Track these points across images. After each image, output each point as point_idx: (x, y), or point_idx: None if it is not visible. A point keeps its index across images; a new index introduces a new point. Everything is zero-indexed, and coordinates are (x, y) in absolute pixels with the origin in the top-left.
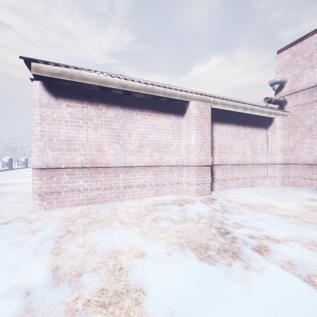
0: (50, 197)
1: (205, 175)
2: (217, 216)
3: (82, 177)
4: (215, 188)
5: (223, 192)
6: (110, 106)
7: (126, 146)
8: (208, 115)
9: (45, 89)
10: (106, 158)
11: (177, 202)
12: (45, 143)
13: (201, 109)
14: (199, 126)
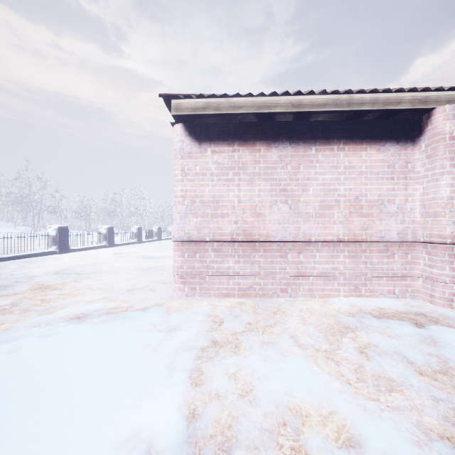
0: (192, 281)
1: None
2: None
3: (232, 255)
4: None
5: None
6: (273, 143)
7: (299, 207)
8: None
9: (186, 133)
10: (267, 227)
11: (406, 316)
12: (186, 207)
13: None
14: None
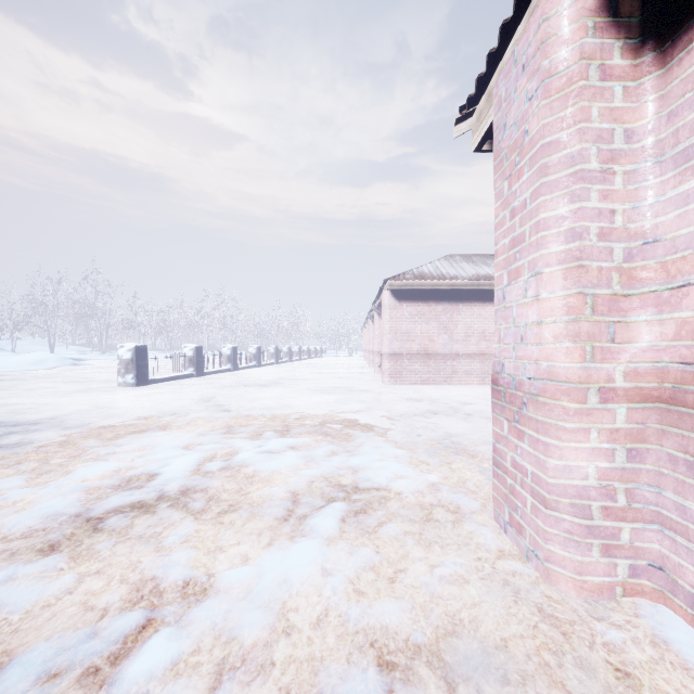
0: (395, 376)
1: None
2: None
3: (417, 362)
4: None
5: None
6: (439, 302)
7: (453, 336)
8: None
9: (392, 296)
10: (436, 347)
11: None
12: (392, 336)
13: None
14: None
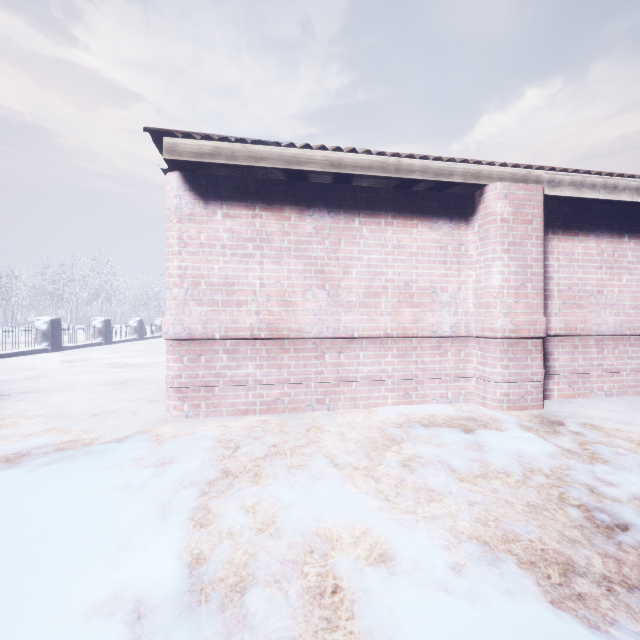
0: (195, 396)
1: (528, 361)
2: (576, 470)
3: (252, 357)
4: (552, 393)
5: (575, 405)
6: (307, 210)
7: (339, 293)
8: (536, 215)
9: (186, 187)
10: (299, 320)
11: (456, 422)
12: (186, 291)
13: (518, 200)
14: (513, 241)
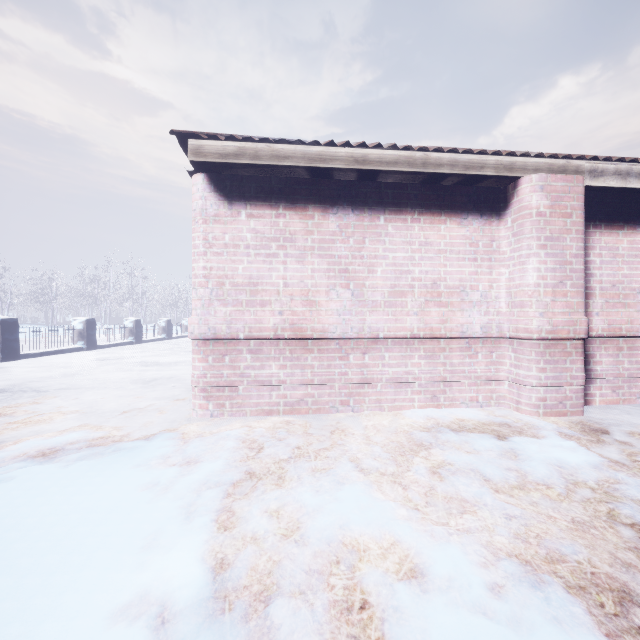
0: (219, 395)
1: (567, 364)
2: (626, 484)
3: (276, 357)
4: (593, 398)
5: (620, 412)
6: (330, 208)
7: (364, 293)
8: (576, 207)
9: (211, 188)
10: (322, 320)
11: (488, 428)
12: (211, 292)
13: (556, 192)
14: (550, 236)
